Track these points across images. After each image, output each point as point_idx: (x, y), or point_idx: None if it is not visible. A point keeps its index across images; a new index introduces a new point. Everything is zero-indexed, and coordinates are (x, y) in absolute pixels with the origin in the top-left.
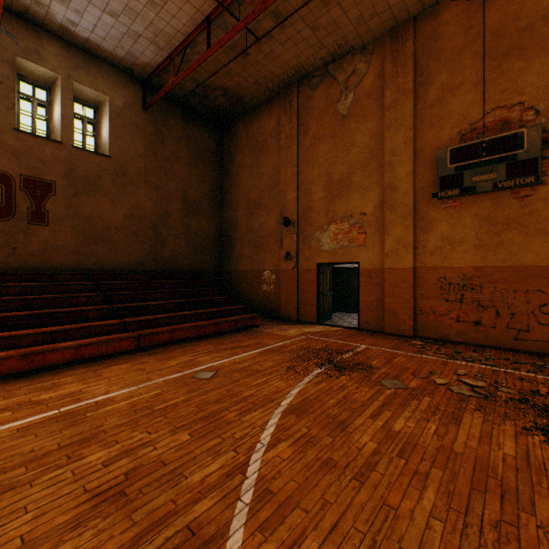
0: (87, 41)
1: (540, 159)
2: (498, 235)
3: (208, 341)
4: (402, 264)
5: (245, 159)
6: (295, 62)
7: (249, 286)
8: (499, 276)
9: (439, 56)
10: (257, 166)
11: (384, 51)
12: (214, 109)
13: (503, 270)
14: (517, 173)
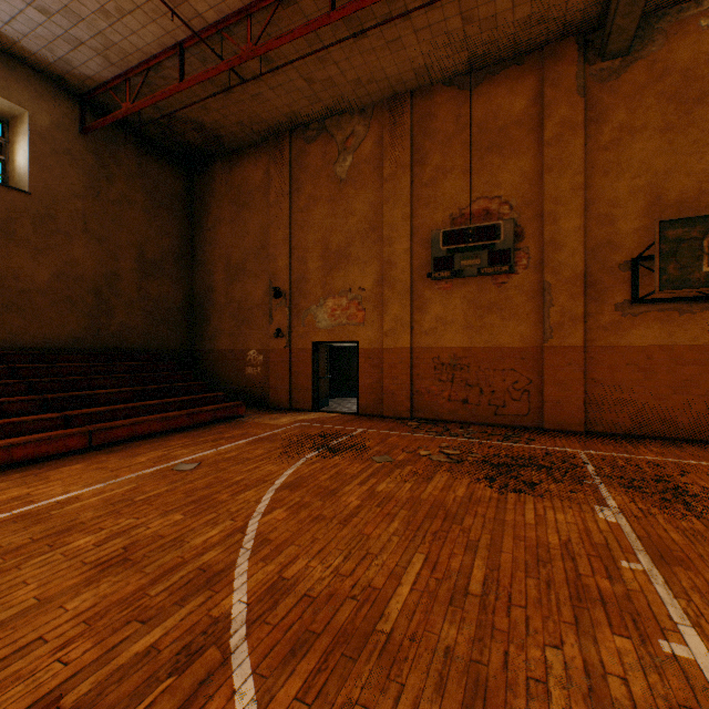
0: None
1: (513, 250)
2: (482, 318)
3: (182, 435)
4: (400, 344)
5: (225, 211)
6: (288, 110)
7: (229, 368)
8: (483, 356)
9: (434, 137)
10: (241, 223)
11: (383, 119)
12: (183, 144)
13: (486, 351)
14: (496, 261)
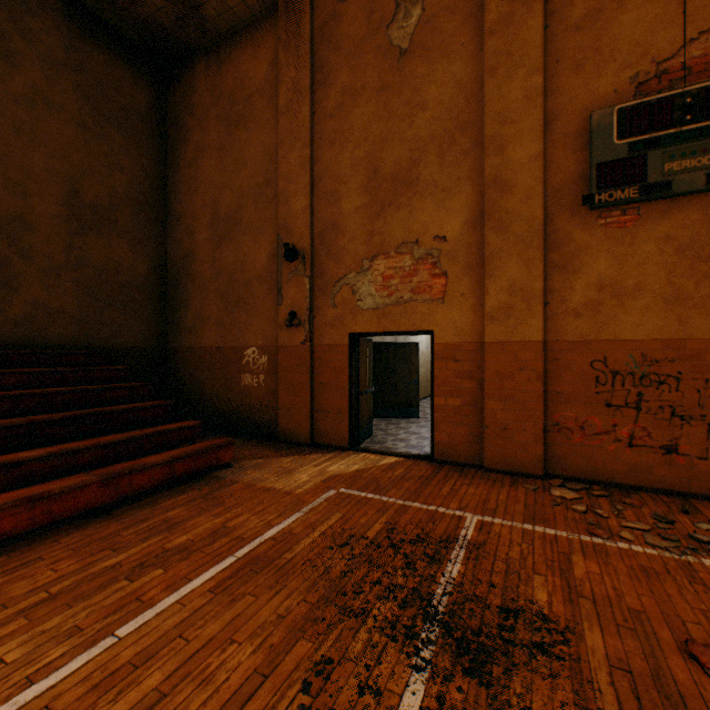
0: None
1: None
2: None
3: (75, 539)
4: (521, 335)
5: (210, 134)
6: None
7: (217, 376)
8: None
9: None
10: (233, 149)
11: None
12: (144, 25)
13: None
14: None
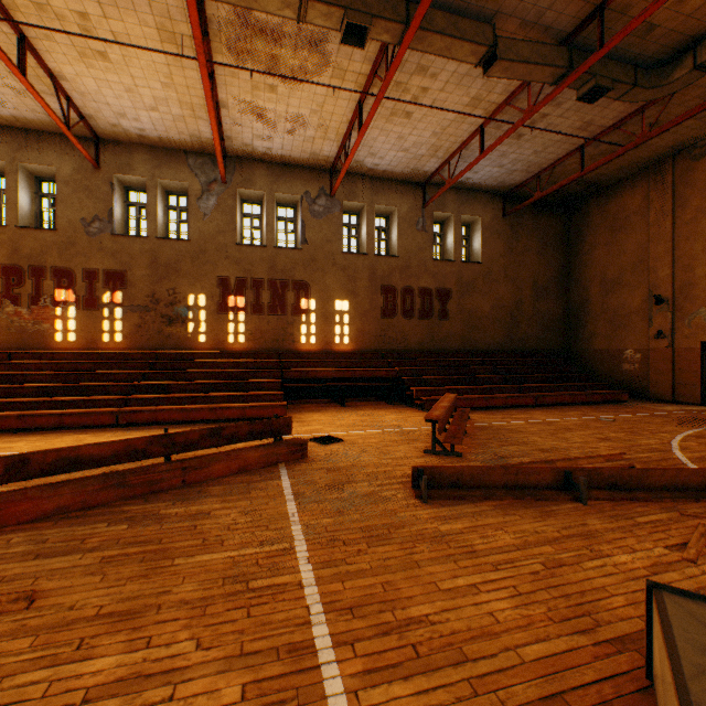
0: (471, 185)
1: None
2: None
3: (584, 407)
4: None
5: (599, 237)
6: (671, 143)
7: (603, 365)
8: None
9: None
10: (615, 244)
11: None
12: (564, 196)
13: None
14: None
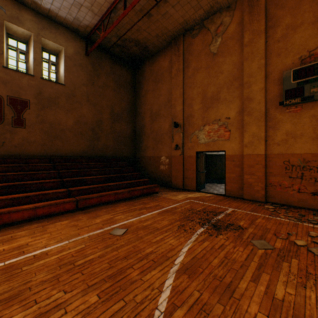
0: (49, 11)
1: None
2: None
3: (124, 203)
4: (256, 152)
5: (150, 86)
6: (182, 19)
7: (152, 166)
8: None
9: (284, 5)
10: (157, 90)
11: (243, 6)
12: (130, 55)
13: None
14: None
